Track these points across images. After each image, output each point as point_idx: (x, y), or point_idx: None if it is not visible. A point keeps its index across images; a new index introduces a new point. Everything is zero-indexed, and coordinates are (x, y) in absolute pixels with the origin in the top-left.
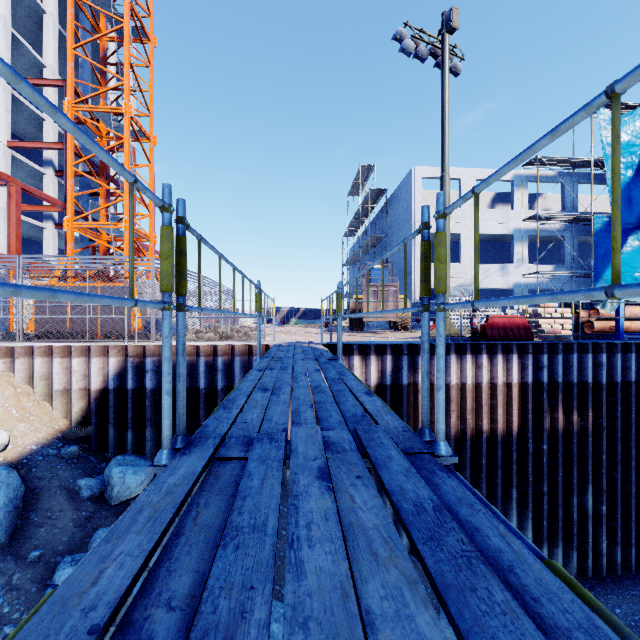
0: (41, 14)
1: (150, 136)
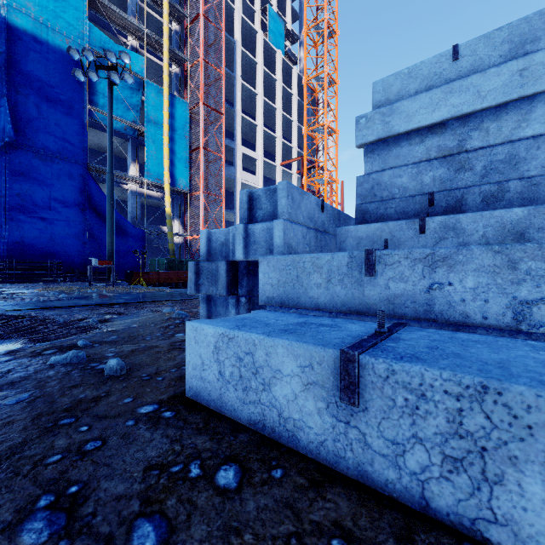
0: (291, 123)
1: (336, 180)
